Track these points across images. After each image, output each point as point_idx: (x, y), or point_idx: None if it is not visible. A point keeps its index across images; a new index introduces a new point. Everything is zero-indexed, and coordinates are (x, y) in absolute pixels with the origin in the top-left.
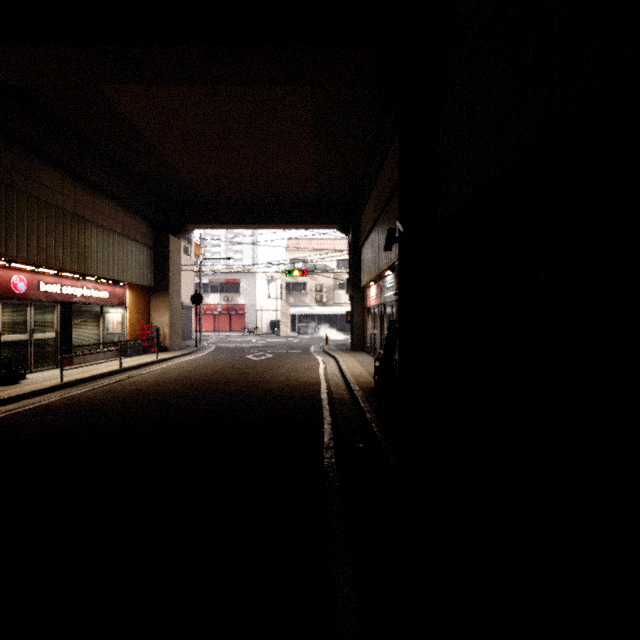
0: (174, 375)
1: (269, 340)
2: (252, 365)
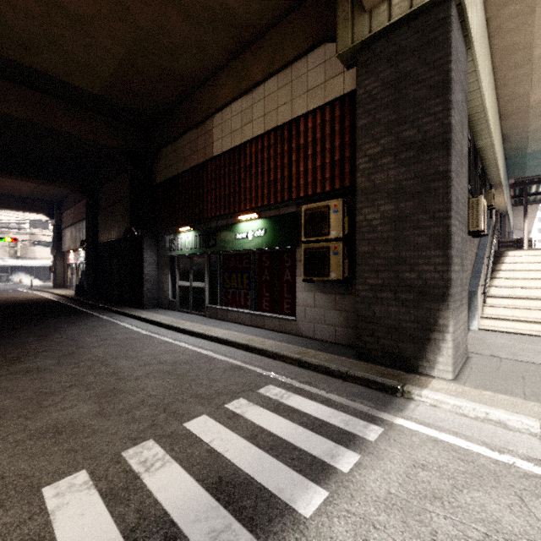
0: None
1: None
2: None
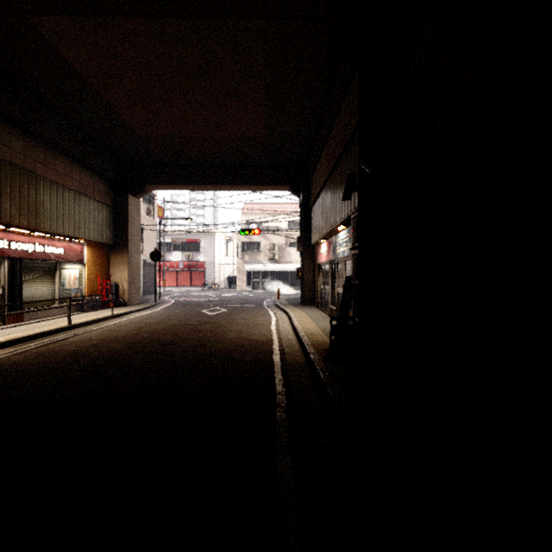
0: (123, 332)
1: (226, 294)
2: (205, 320)
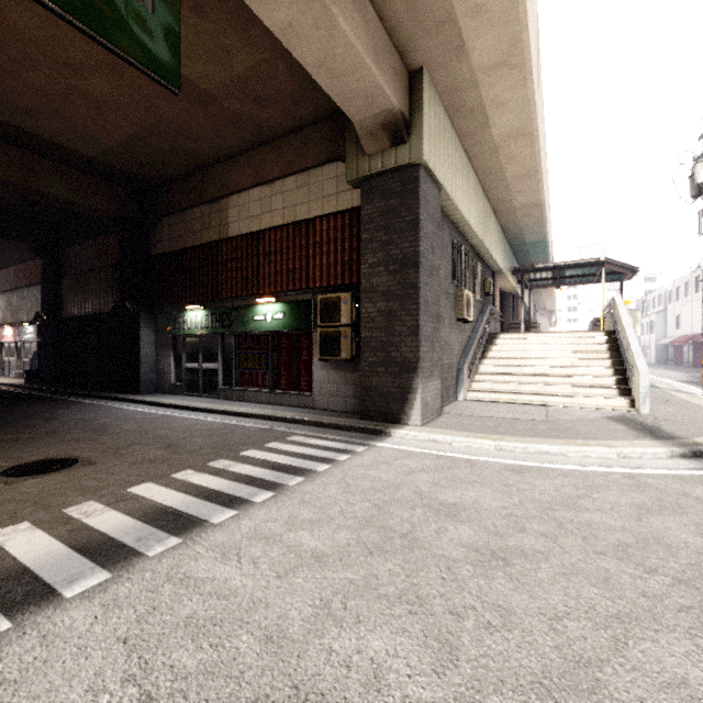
0: None
1: None
2: None
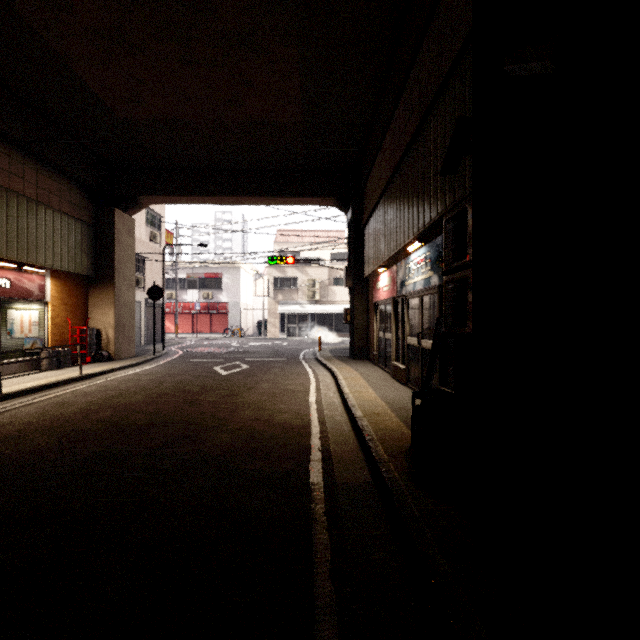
0: (74, 408)
1: (253, 343)
2: (212, 385)
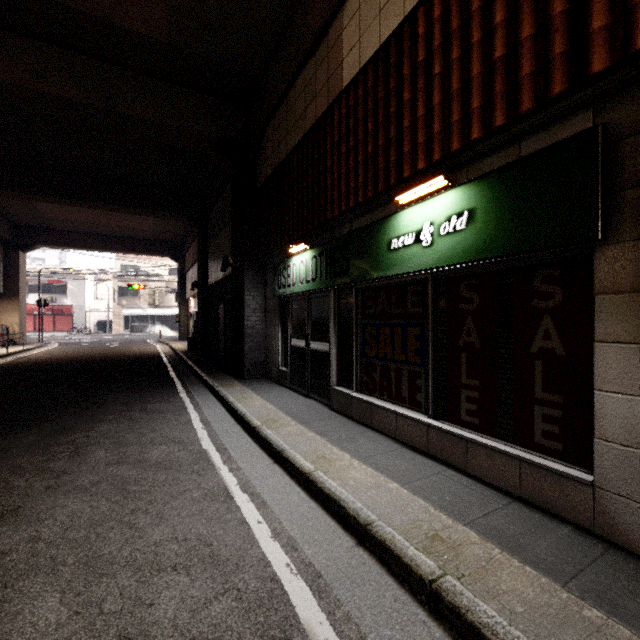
0: (58, 354)
1: (104, 337)
2: (109, 349)
